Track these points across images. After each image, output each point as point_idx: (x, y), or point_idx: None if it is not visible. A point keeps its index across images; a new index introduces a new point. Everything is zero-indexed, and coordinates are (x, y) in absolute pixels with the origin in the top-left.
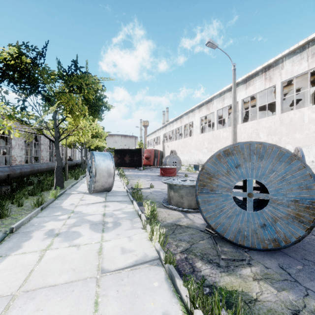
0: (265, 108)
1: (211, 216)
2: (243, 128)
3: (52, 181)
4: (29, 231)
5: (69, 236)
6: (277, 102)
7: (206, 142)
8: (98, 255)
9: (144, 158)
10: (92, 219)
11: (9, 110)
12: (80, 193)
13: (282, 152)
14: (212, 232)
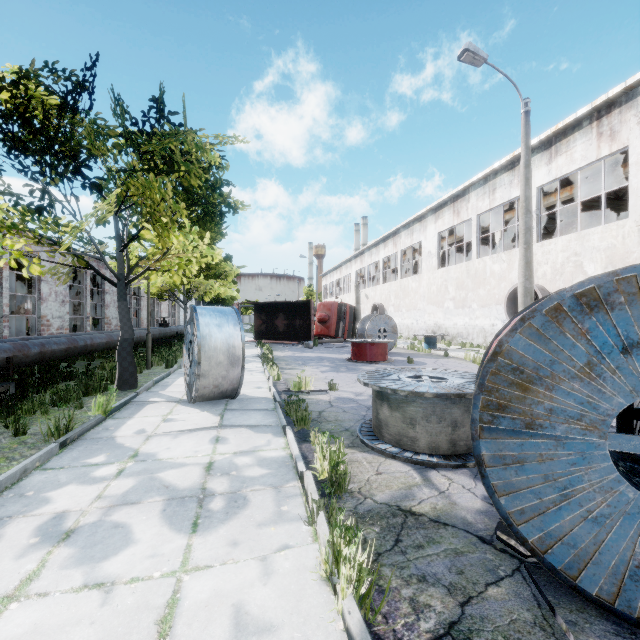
0: (587, 209)
1: (527, 509)
2: (542, 253)
3: (113, 372)
4: (2, 518)
5: (97, 543)
6: (631, 187)
7: (452, 286)
8: (157, 639)
9: (316, 322)
10: (176, 482)
11: (15, 215)
12: (169, 402)
13: None
14: (522, 548)
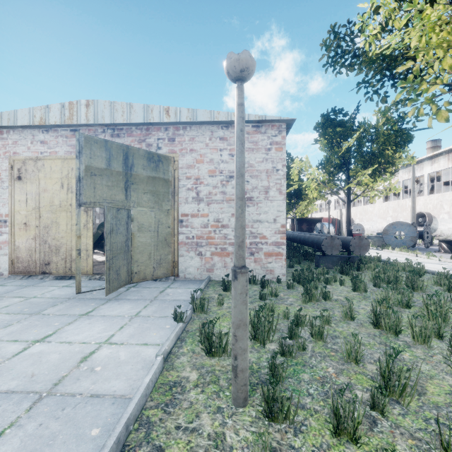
0: None
1: (387, 242)
2: (428, 200)
3: None
4: None
5: None
6: None
7: (390, 210)
8: None
9: None
10: None
11: None
12: None
13: (408, 224)
14: None
